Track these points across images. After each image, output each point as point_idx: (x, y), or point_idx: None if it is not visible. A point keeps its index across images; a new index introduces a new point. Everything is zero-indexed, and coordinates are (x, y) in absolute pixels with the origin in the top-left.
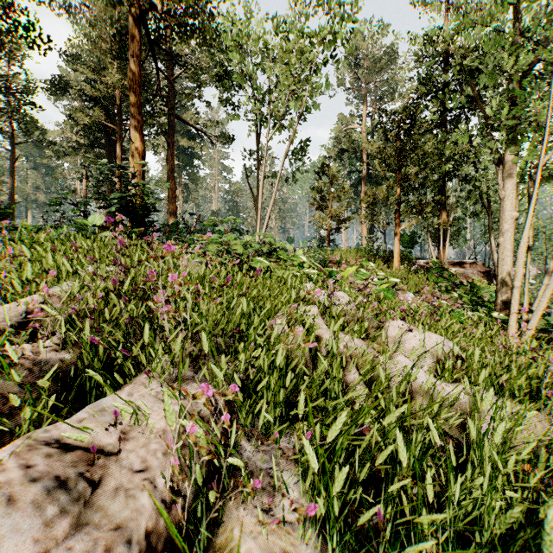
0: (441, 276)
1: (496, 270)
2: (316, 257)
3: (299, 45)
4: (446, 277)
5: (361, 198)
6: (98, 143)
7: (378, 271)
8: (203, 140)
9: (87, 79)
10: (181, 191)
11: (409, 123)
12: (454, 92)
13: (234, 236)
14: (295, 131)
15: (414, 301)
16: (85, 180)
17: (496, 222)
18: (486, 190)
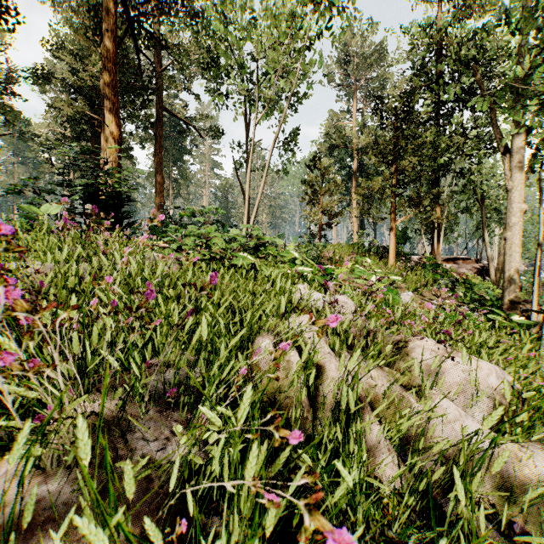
0: (436, 272)
1: (490, 266)
2: (308, 252)
3: (290, 10)
4: (440, 274)
5: (352, 193)
6: (83, 135)
7: (375, 268)
8: (193, 135)
9: (72, 70)
10: (171, 186)
11: (406, 112)
12: (447, 85)
13: (214, 227)
14: (286, 116)
15: (414, 300)
16: (72, 174)
17: (489, 218)
18: (481, 184)
